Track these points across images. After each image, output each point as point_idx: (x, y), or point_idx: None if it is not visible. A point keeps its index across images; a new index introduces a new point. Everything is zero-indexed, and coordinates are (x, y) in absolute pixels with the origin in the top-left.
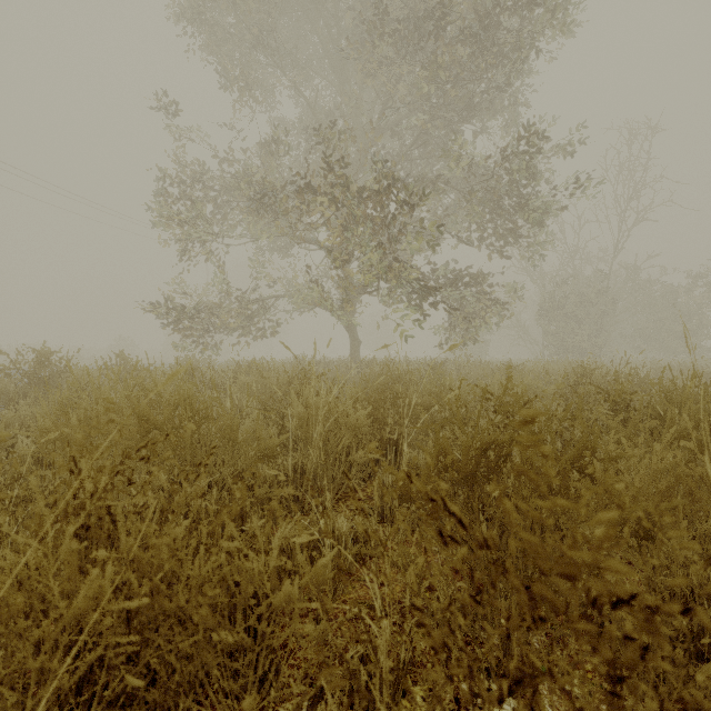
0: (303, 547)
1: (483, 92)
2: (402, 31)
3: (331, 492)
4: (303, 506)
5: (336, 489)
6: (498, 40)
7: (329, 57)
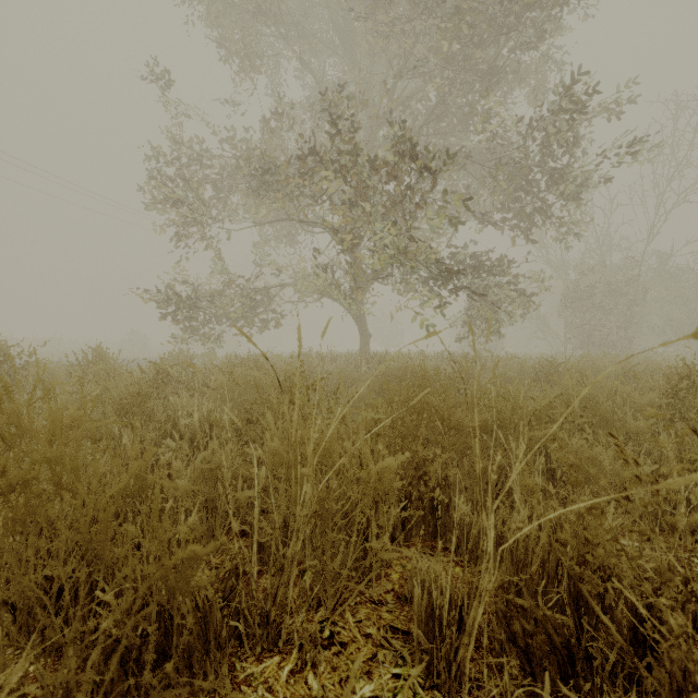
0: None
1: (511, 51)
2: None
3: None
4: (281, 622)
5: (339, 593)
6: None
7: (337, 29)
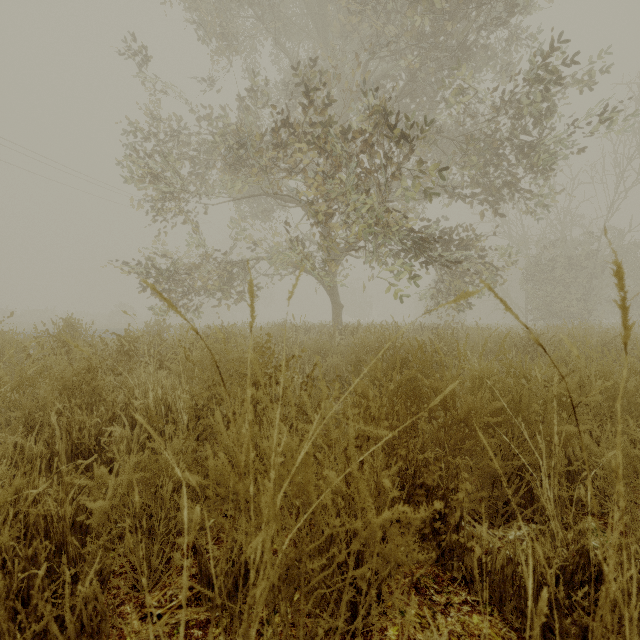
0: None
1: (481, 27)
2: None
3: None
4: None
5: None
6: None
7: (310, 12)
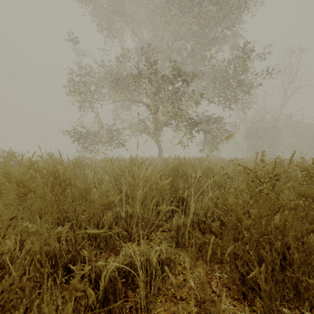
0: (127, 272)
1: (221, 30)
2: (182, 2)
3: (145, 239)
4: (131, 235)
5: (150, 225)
6: (229, 3)
7: (148, 18)
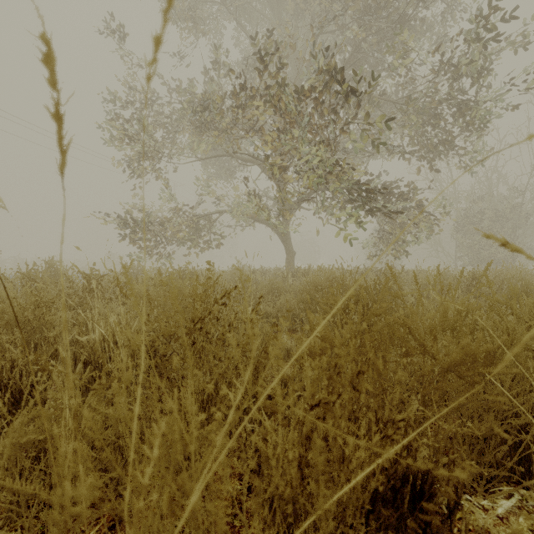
0: None
1: None
2: None
3: None
4: None
5: None
6: None
7: None
